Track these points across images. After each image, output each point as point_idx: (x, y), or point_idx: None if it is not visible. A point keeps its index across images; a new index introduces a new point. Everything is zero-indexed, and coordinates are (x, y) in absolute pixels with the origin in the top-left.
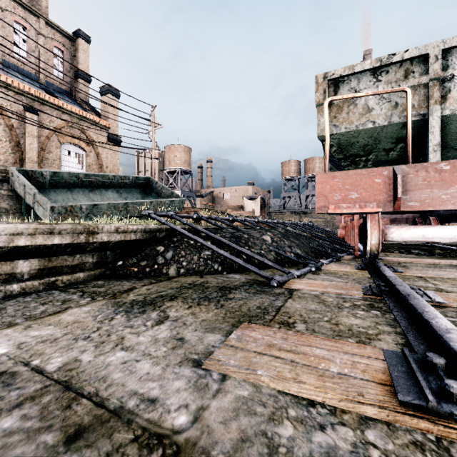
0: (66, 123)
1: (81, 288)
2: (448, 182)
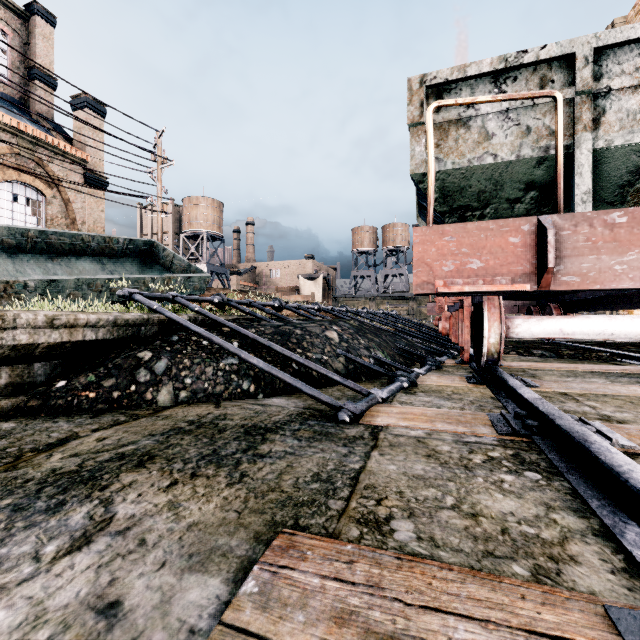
0: (10, 148)
1: None
2: (625, 243)
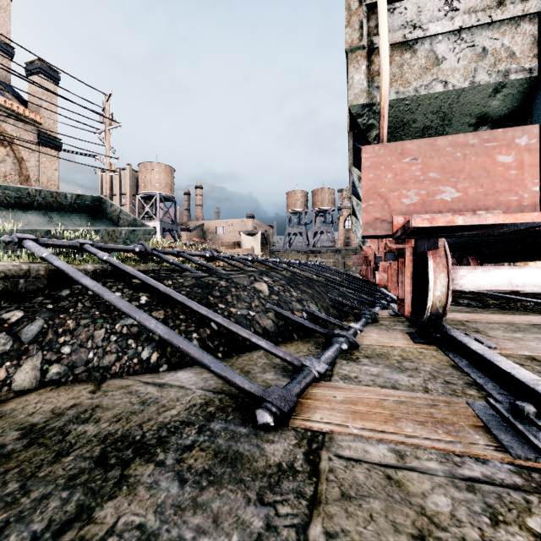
0: None
1: None
2: None
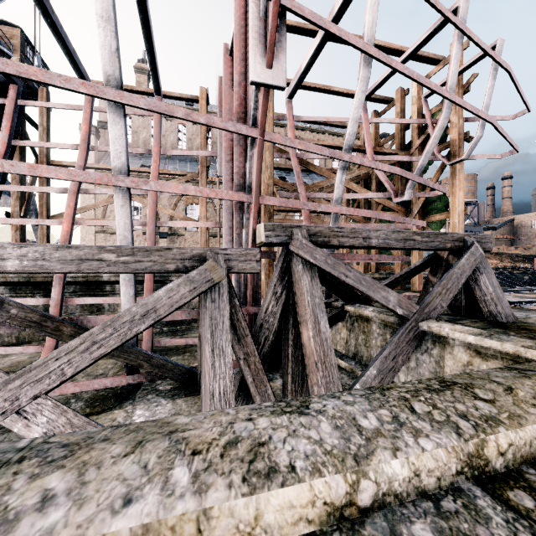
0: None
1: None
2: None
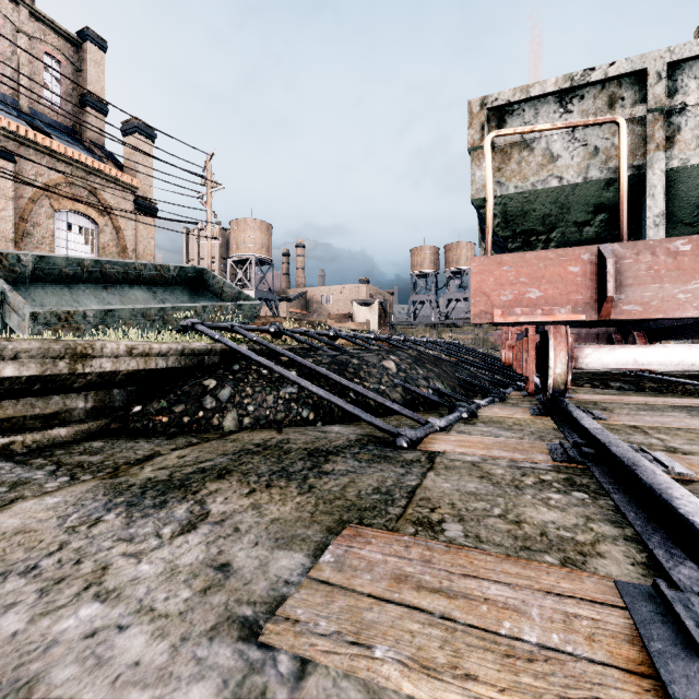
0: (65, 177)
1: (58, 456)
2: (689, 272)
